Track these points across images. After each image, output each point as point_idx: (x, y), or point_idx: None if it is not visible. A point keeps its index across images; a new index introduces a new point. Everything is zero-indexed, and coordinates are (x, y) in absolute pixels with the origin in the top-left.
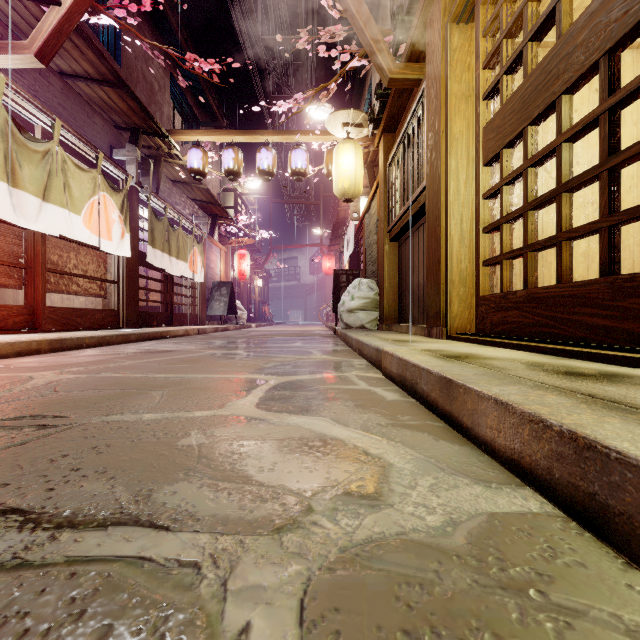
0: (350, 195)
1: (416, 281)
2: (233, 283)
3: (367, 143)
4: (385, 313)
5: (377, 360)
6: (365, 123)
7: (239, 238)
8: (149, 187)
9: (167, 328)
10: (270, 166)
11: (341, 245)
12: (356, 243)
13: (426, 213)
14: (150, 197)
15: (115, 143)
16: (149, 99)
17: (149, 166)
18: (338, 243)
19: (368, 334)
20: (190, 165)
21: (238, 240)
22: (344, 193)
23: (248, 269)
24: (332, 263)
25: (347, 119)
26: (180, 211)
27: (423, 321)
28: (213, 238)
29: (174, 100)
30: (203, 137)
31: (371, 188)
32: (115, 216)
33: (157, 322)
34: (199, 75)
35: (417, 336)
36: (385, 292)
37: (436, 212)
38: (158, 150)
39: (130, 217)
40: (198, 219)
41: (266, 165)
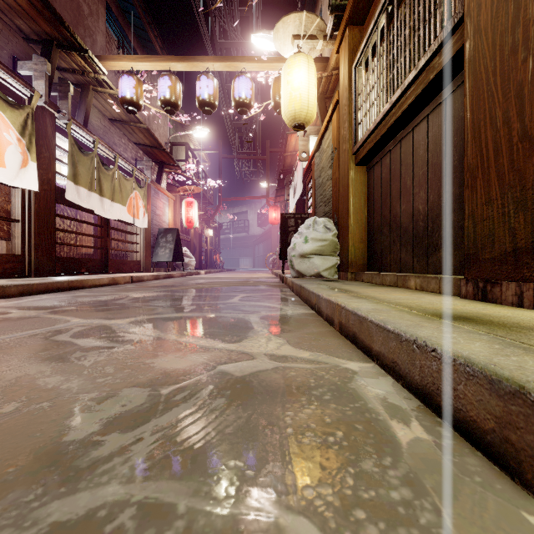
0: (302, 119)
1: (407, 209)
2: (183, 231)
3: (318, 73)
4: (350, 258)
5: (532, 454)
6: (319, 34)
7: (186, 186)
8: (67, 112)
9: (90, 276)
10: (211, 95)
11: (287, 193)
12: (302, 190)
13: (467, 64)
14: (70, 125)
15: (22, 56)
16: (75, 20)
17: (67, 88)
18: (283, 194)
19: (341, 289)
20: (121, 94)
21: (186, 188)
22: (295, 117)
23: (195, 217)
24: (278, 214)
25: (298, 29)
26: (120, 153)
27: (426, 268)
28: (160, 185)
29: (114, 37)
30: (137, 64)
31: (322, 122)
32: (10, 137)
33: (87, 269)
34: (137, 5)
35: (440, 295)
36: (350, 231)
37: (515, 35)
38: (83, 75)
39: (41, 145)
40: (141, 163)
41: (206, 94)
